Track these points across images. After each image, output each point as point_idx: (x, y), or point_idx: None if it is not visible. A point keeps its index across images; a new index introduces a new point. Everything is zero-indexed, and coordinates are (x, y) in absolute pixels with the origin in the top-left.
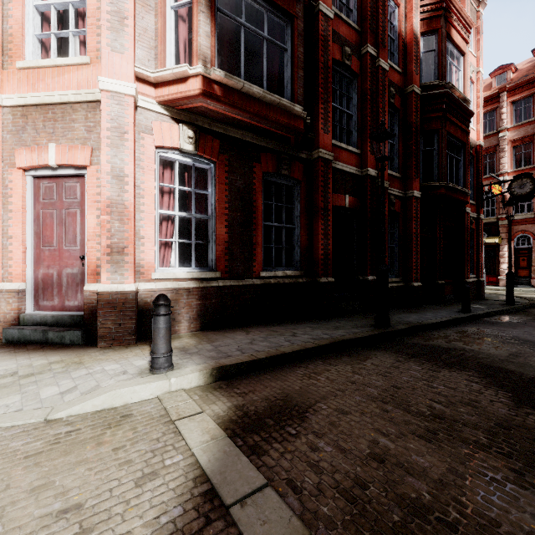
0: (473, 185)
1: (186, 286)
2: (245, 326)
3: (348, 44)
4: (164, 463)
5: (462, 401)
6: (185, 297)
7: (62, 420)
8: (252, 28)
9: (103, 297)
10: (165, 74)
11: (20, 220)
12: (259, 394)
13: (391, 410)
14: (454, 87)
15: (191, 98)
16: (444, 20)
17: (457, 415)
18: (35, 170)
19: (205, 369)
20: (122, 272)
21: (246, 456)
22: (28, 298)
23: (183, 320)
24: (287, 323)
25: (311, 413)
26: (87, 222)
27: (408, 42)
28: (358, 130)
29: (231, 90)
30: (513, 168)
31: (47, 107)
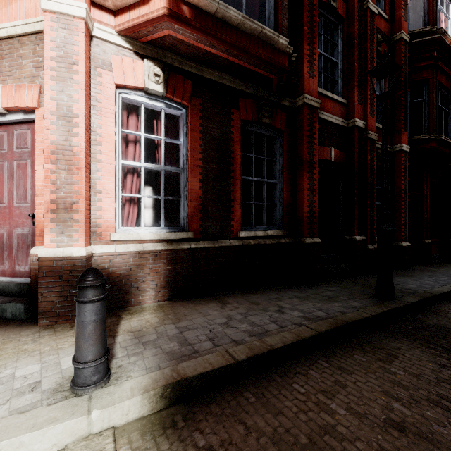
0: None
1: (152, 248)
2: (221, 294)
3: None
4: None
5: None
6: (150, 261)
7: None
8: None
9: (45, 263)
10: None
11: None
12: None
13: None
14: (446, 33)
15: (155, 22)
16: None
17: None
18: None
19: (152, 389)
20: (70, 232)
21: None
22: None
23: (148, 288)
24: (269, 289)
25: None
26: (35, 174)
27: None
28: (343, 79)
29: (204, 14)
30: None
31: None
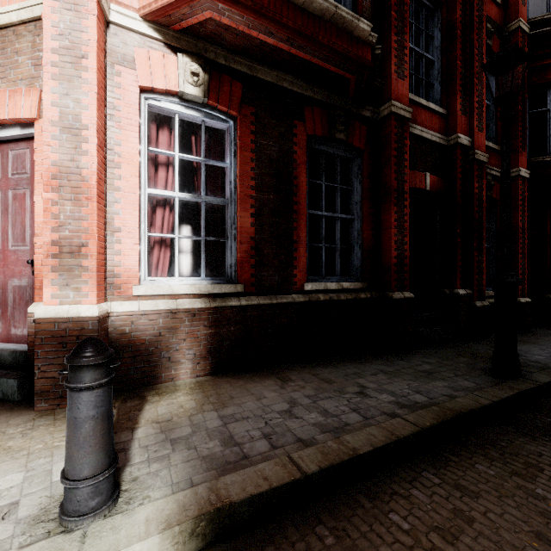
0: None
1: (189, 306)
2: (280, 366)
3: None
4: None
5: None
6: (186, 323)
7: None
8: None
9: (43, 326)
10: None
11: None
12: None
13: None
14: None
15: None
16: None
17: None
18: None
19: (177, 523)
20: (77, 285)
21: None
22: None
23: (184, 359)
24: (345, 361)
25: None
26: (34, 207)
27: None
28: (442, 82)
29: None
30: None
31: None
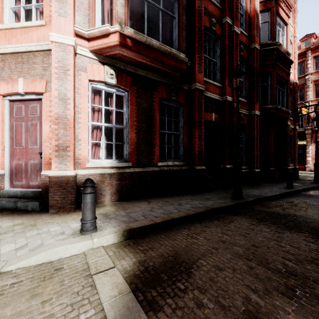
0: (291, 107)
1: (109, 172)
2: (148, 198)
3: (214, 17)
4: (79, 318)
5: (307, 259)
6: (108, 179)
7: (11, 272)
8: (152, 3)
9: (52, 179)
10: (94, 32)
11: (0, 128)
12: (156, 251)
13: (255, 266)
14: (281, 45)
15: (112, 47)
16: (274, 2)
17: (306, 272)
18: (10, 96)
19: (118, 231)
20: (65, 162)
21: (145, 311)
22: (5, 179)
23: (107, 194)
24: (175, 195)
25: (195, 269)
26: (43, 130)
27: (251, 16)
28: (220, 72)
29: (138, 42)
30: (315, 98)
31: (17, 54)
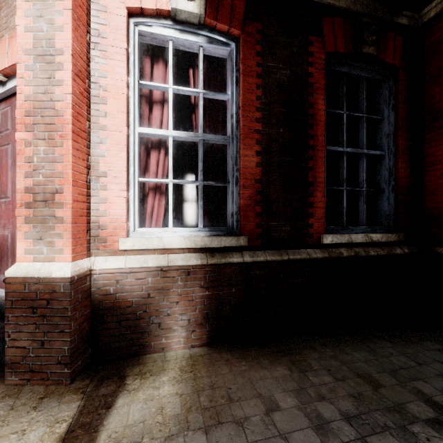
0: None
1: (182, 263)
2: (293, 339)
3: None
4: None
5: None
6: (179, 283)
7: None
8: None
9: (13, 287)
10: None
11: None
12: None
13: None
14: None
15: None
16: None
17: None
18: None
19: None
20: (51, 238)
21: None
22: None
23: (176, 326)
24: (381, 337)
25: None
26: None
27: None
28: None
29: None
30: None
31: None
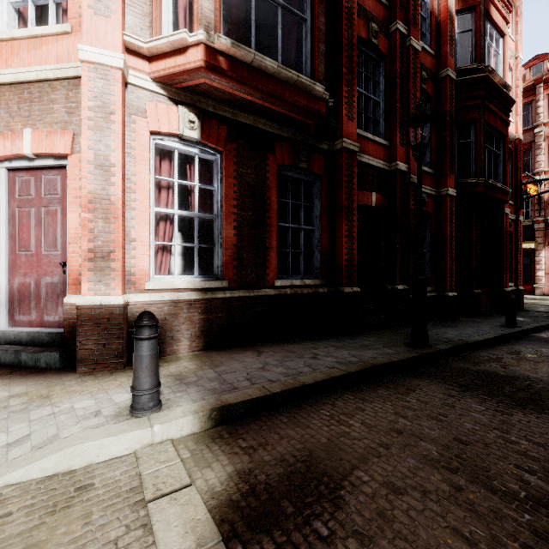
0: (511, 183)
1: (187, 297)
2: (256, 344)
3: (374, 21)
4: None
5: None
6: (185, 310)
7: None
8: None
9: (83, 311)
10: (160, 44)
11: None
12: (272, 450)
13: (465, 486)
14: (494, 71)
15: (192, 72)
16: None
17: None
18: (9, 162)
19: (201, 411)
20: (107, 281)
21: None
22: (1, 311)
23: (183, 338)
24: (306, 340)
25: (347, 490)
26: (68, 222)
27: (441, 20)
28: (386, 119)
29: (240, 64)
30: None
31: (22, 86)
